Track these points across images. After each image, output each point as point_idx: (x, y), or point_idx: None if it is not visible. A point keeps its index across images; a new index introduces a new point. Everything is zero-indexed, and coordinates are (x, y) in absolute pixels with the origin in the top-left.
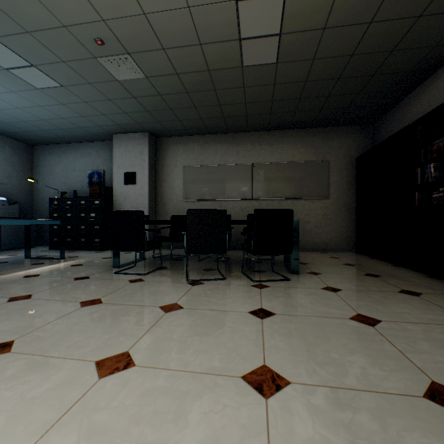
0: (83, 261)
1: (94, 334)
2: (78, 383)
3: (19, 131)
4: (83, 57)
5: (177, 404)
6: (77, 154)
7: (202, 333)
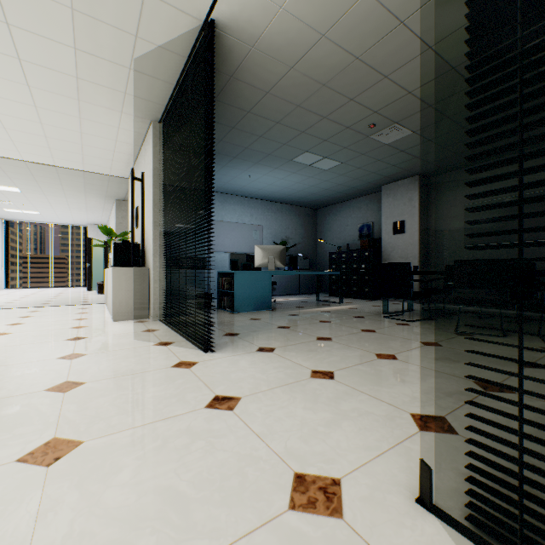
0: (356, 306)
1: (372, 344)
2: (367, 357)
3: (309, 201)
4: (359, 139)
5: (421, 376)
6: (349, 210)
7: (452, 360)
